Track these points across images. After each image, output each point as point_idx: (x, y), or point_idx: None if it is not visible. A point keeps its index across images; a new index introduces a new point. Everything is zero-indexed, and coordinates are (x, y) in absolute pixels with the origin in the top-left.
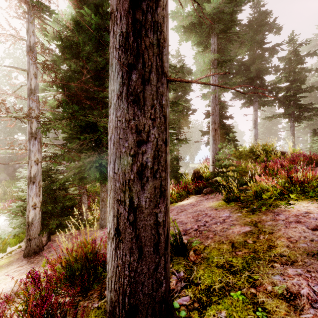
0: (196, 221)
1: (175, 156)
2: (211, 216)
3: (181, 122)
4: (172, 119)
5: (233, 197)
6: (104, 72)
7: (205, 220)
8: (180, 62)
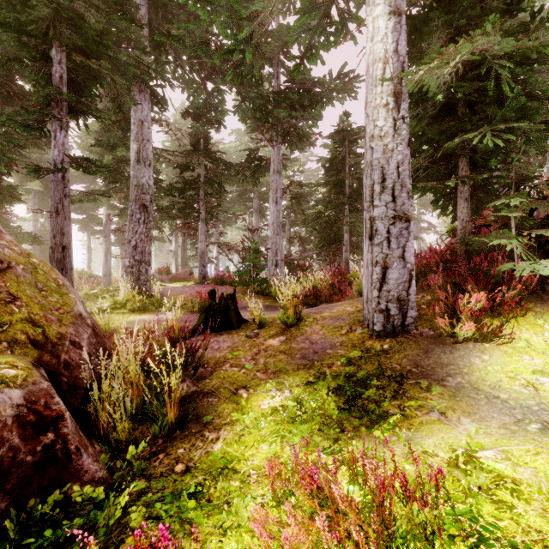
0: None
1: None
2: None
3: None
4: None
5: None
6: None
7: None
8: None
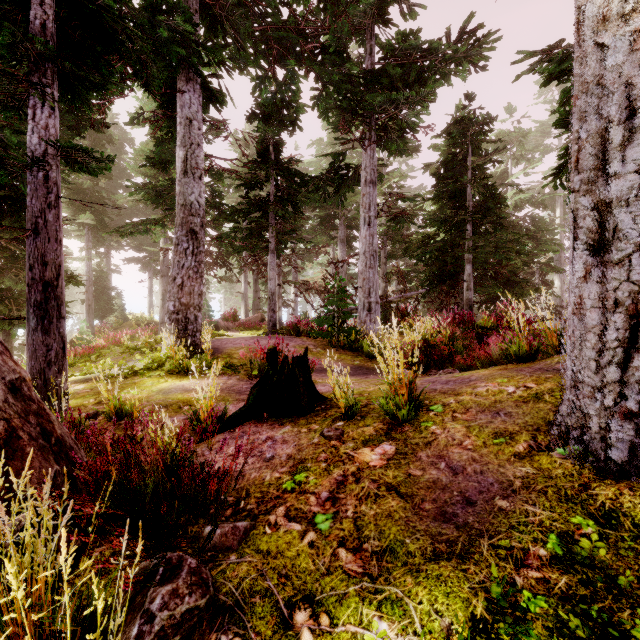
0: None
1: None
2: None
3: None
4: None
5: None
6: None
7: None
8: None
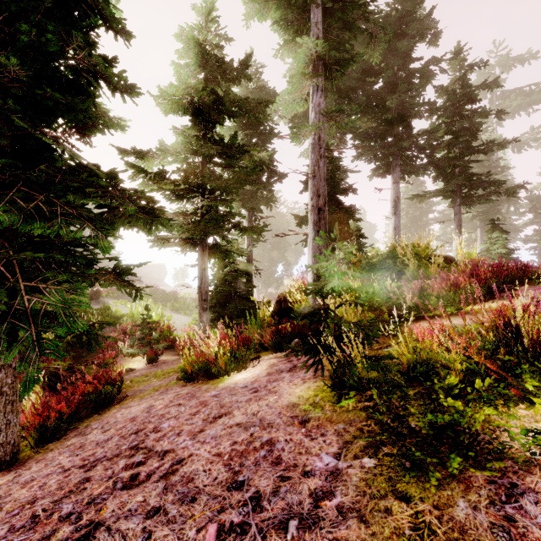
0: (229, 490)
1: (243, 265)
2: (282, 466)
3: (255, 197)
4: (222, 181)
5: (352, 381)
6: (2, 26)
7: (258, 489)
8: (254, 76)
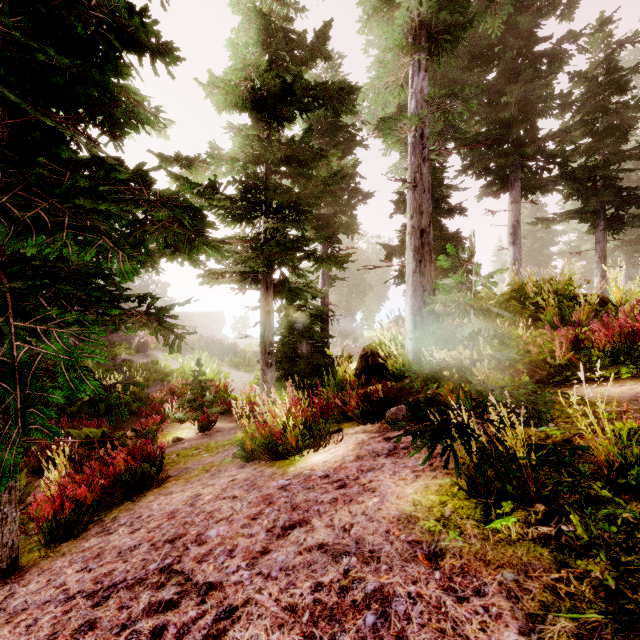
0: None
1: (317, 310)
2: None
3: (332, 222)
4: (291, 195)
5: (510, 488)
6: None
7: None
8: (331, 70)
